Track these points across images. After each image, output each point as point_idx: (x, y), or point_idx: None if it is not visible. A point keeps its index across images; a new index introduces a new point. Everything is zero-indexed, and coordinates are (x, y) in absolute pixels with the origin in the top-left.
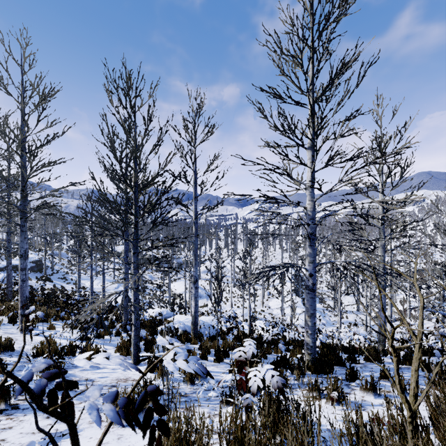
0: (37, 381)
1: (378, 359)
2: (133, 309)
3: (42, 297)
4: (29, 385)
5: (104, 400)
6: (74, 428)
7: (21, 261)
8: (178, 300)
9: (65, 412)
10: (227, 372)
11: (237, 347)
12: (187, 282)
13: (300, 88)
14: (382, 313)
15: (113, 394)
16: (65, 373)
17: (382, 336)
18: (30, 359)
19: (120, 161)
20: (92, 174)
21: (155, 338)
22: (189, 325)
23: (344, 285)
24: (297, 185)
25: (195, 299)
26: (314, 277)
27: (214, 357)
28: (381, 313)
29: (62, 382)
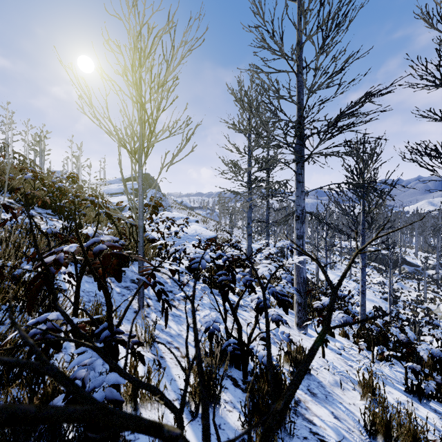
0: None
1: None
2: None
3: None
4: None
5: None
6: None
7: (297, 225)
8: None
9: None
10: None
11: None
12: None
13: None
14: None
15: None
16: None
17: None
18: None
19: None
20: None
21: None
22: None
23: None
24: None
25: None
26: None
27: None
28: None
29: None
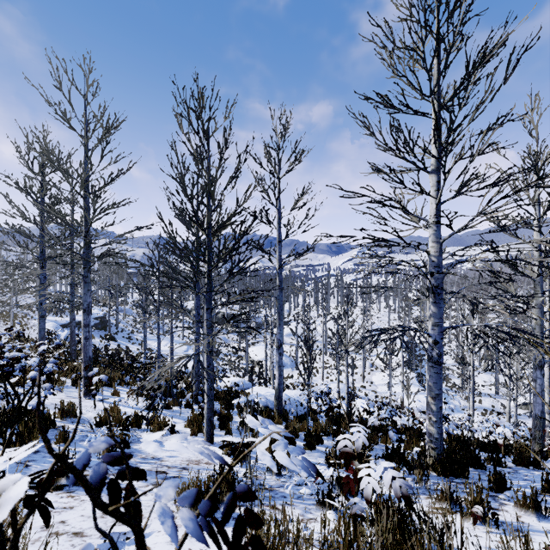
0: (96, 466)
1: (535, 464)
2: (206, 377)
3: (106, 359)
4: (92, 458)
5: (180, 502)
6: (141, 535)
7: (85, 316)
8: (257, 369)
9: (130, 511)
10: (321, 463)
11: (332, 431)
12: (267, 347)
13: (420, 91)
14: (539, 400)
15: (191, 493)
16: (130, 458)
17: (539, 431)
18: (93, 429)
19: (191, 197)
20: (159, 214)
21: (230, 413)
22: (271, 399)
23: (476, 358)
24: (416, 222)
25: (279, 368)
26: (440, 345)
27: (303, 442)
28: (537, 399)
29: (126, 470)
